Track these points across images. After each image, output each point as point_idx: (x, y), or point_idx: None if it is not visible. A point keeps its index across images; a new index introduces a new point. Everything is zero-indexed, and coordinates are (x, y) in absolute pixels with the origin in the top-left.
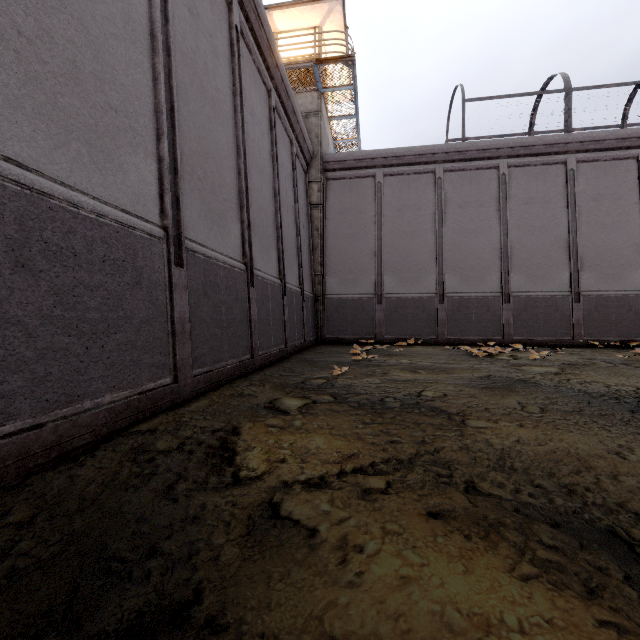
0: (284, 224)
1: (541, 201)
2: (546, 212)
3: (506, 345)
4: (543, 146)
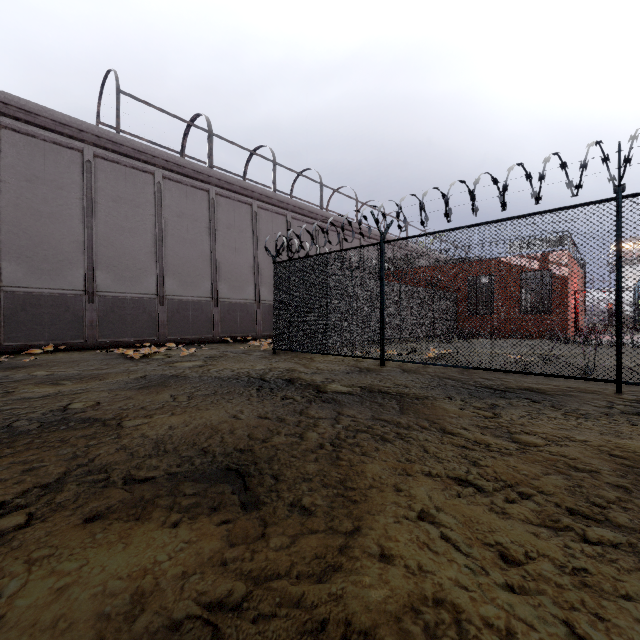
0: None
1: (191, 218)
2: (195, 228)
3: (162, 345)
4: (192, 171)
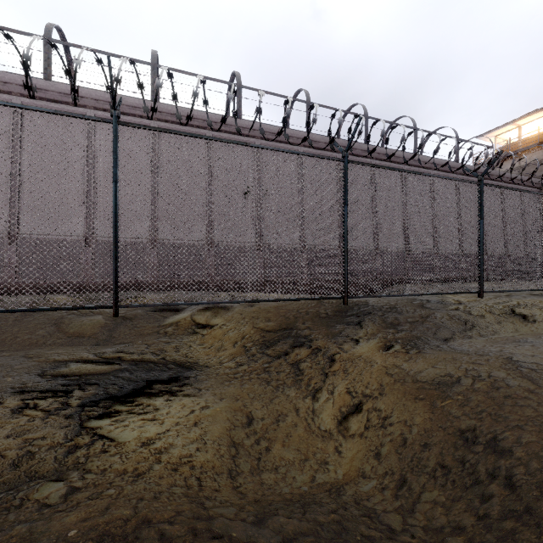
0: (510, 230)
1: None
2: None
3: None
4: None
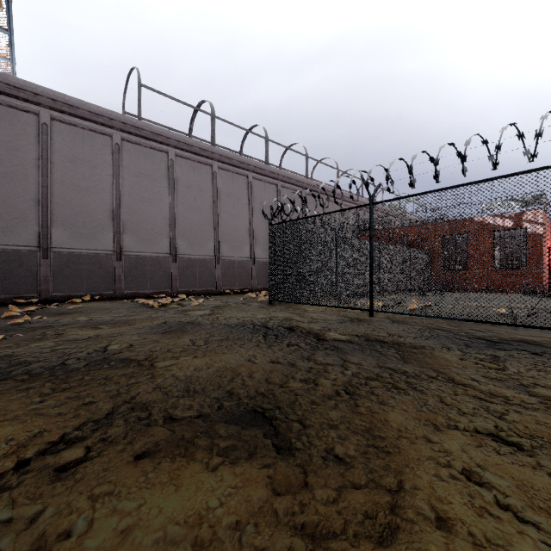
0: None
1: (198, 188)
2: (201, 197)
3: (174, 296)
4: (199, 149)
